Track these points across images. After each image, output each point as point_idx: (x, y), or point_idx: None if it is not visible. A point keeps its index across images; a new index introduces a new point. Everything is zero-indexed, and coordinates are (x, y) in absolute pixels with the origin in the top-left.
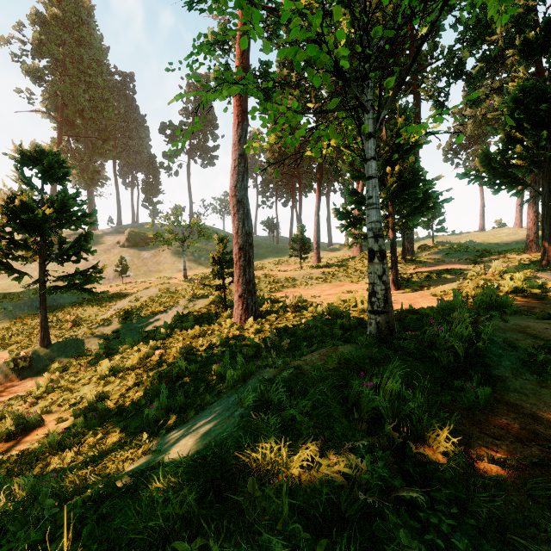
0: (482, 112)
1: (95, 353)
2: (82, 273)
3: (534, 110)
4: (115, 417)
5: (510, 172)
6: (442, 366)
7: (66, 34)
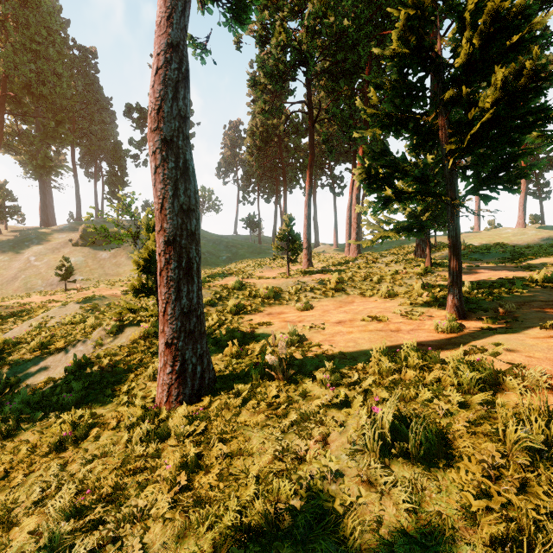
0: None
1: None
2: None
3: None
4: None
5: None
6: None
7: None
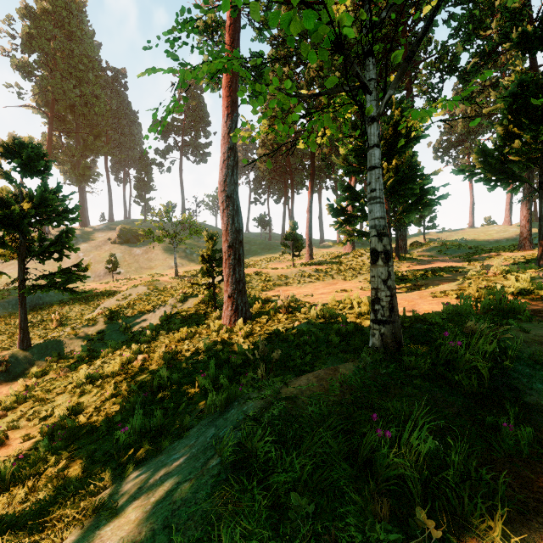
0: (472, 110)
1: (76, 356)
2: (65, 271)
3: (532, 104)
4: (86, 437)
5: (508, 168)
6: (464, 392)
7: (57, 28)
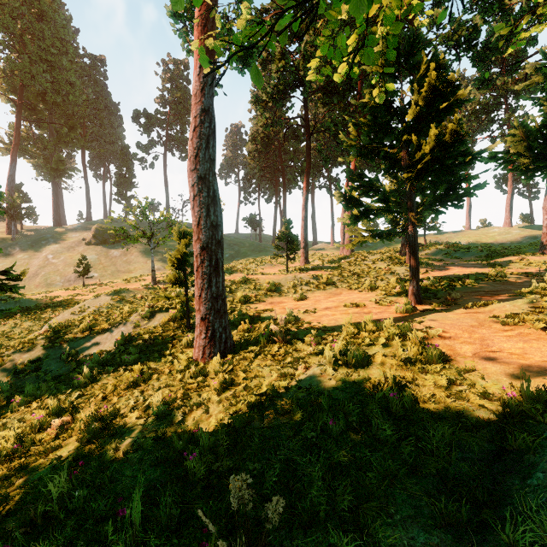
0: (473, 106)
1: None
2: None
3: None
4: None
5: None
6: None
7: (24, 6)
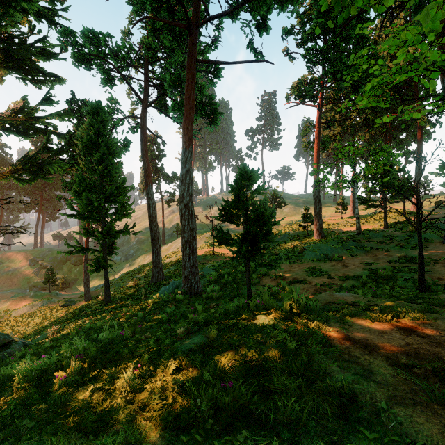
0: None
1: None
2: None
3: None
4: None
5: None
6: (365, 237)
7: None
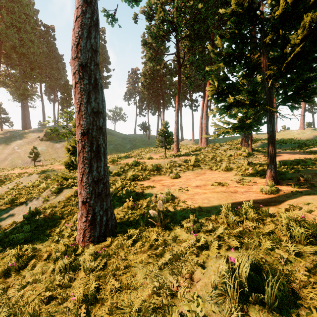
0: None
1: None
2: None
3: None
4: None
5: None
6: None
7: None
